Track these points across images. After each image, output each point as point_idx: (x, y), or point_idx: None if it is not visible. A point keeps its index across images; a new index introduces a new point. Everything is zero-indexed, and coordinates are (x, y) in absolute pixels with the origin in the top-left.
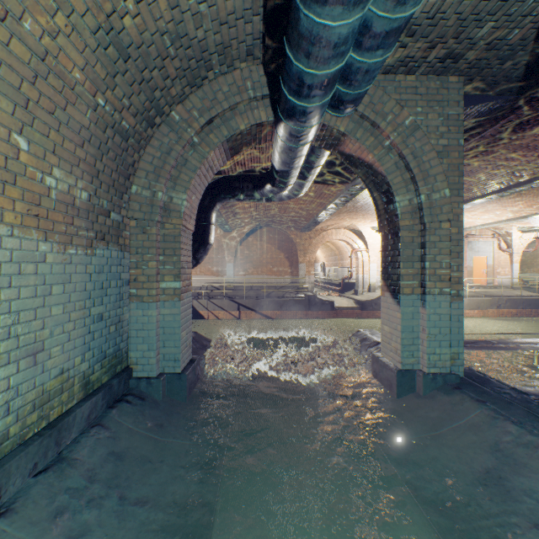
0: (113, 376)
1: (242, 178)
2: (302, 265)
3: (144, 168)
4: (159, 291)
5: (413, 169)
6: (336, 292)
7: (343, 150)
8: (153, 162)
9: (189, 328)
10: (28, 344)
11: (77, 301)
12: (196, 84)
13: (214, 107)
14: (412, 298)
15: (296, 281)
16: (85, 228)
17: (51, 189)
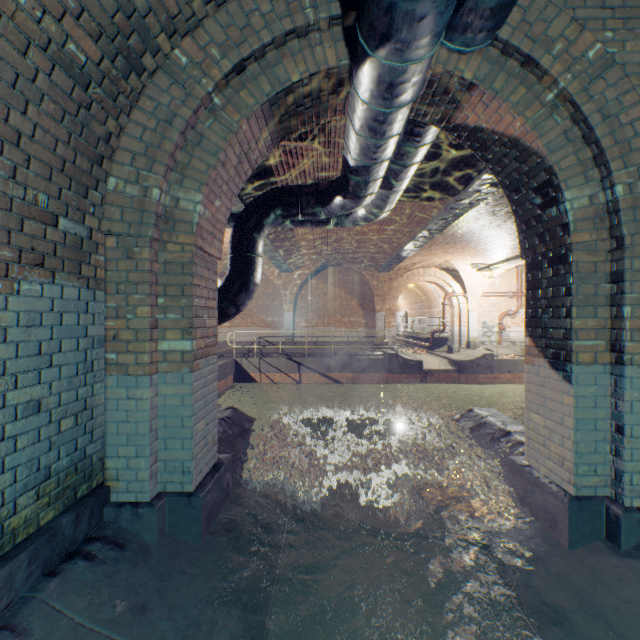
0: (68, 505)
1: (300, 190)
2: (380, 315)
3: (128, 147)
4: (157, 356)
5: (602, 139)
6: (423, 349)
7: (464, 120)
8: (144, 138)
9: (213, 414)
10: None
11: None
12: None
13: (246, 40)
14: (594, 371)
15: (373, 335)
16: None
17: None
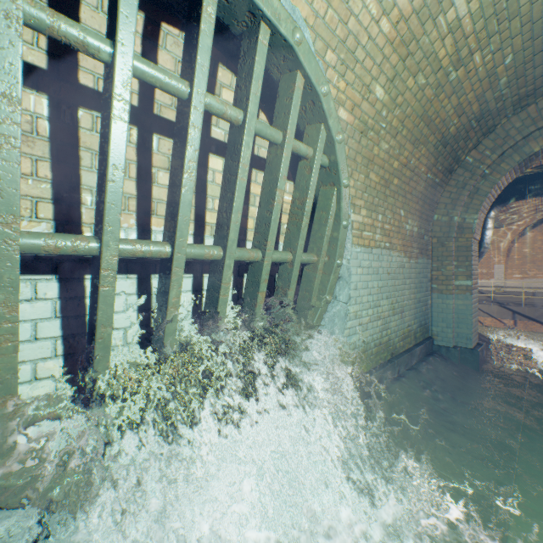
0: (423, 339)
1: (526, 180)
2: None
3: (442, 201)
4: (453, 287)
5: None
6: None
7: None
8: (450, 197)
9: (475, 318)
10: (400, 307)
11: (412, 289)
12: (488, 132)
13: (505, 143)
14: None
15: None
16: (415, 248)
17: (406, 231)
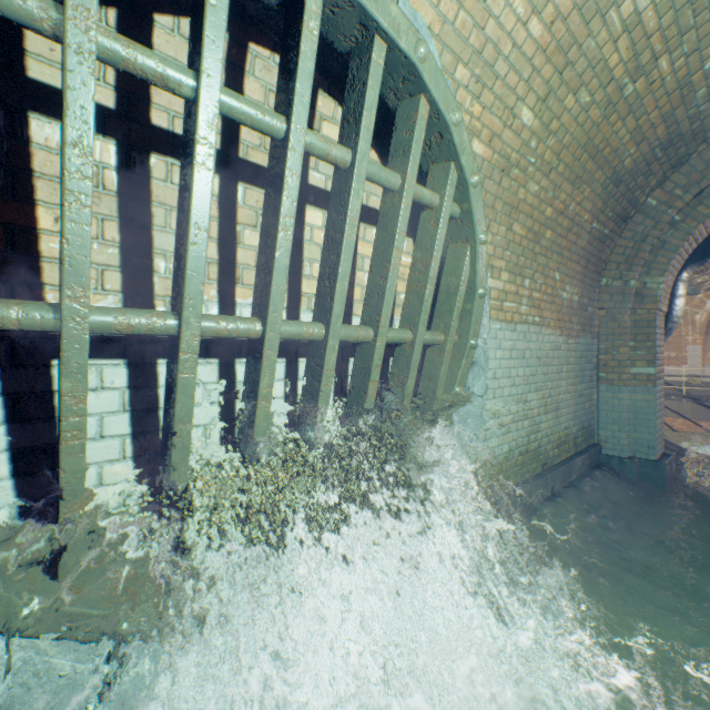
0: (586, 446)
1: None
2: None
3: (613, 260)
4: (628, 376)
5: None
6: None
7: None
8: (623, 253)
9: (660, 419)
10: (554, 403)
11: (570, 378)
12: (679, 163)
13: (703, 178)
14: None
15: None
16: (575, 323)
17: (563, 300)
